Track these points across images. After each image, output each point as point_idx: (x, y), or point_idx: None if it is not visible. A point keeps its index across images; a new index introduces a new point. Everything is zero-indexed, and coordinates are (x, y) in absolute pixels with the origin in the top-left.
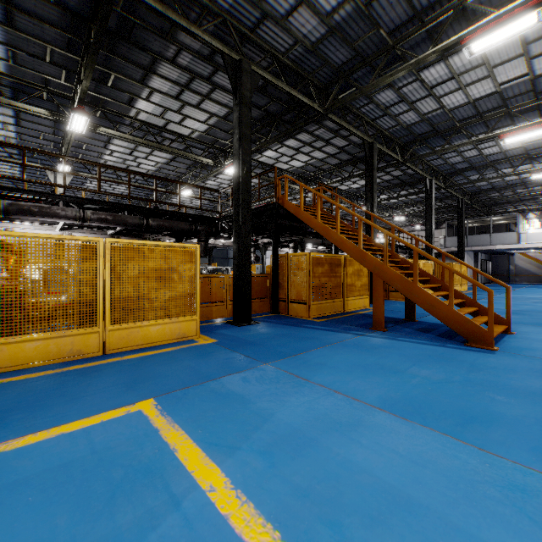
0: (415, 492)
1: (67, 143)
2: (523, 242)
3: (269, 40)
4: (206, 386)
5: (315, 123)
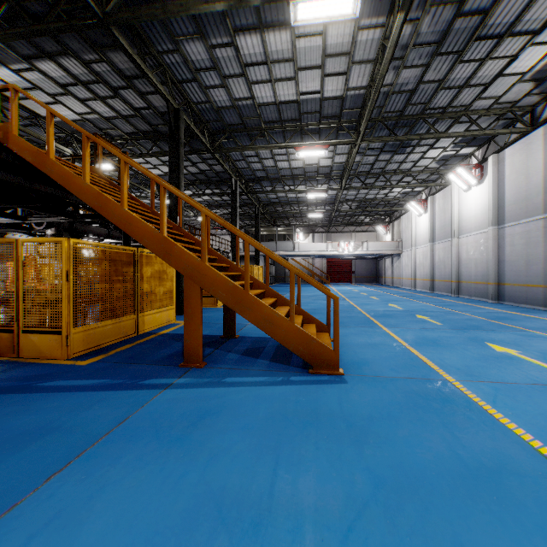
0: None
1: None
2: (297, 250)
3: None
4: None
5: (92, 47)
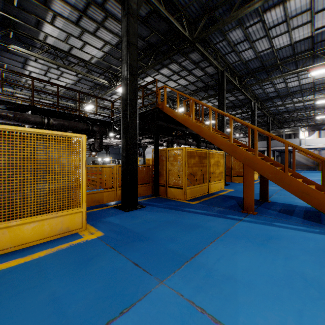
0: None
1: None
2: (303, 145)
3: None
4: None
5: (183, 55)
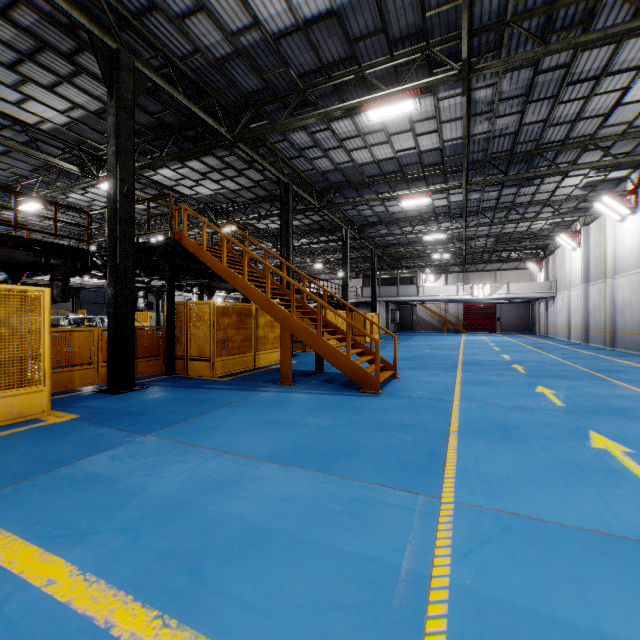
0: (276, 524)
1: None
2: (422, 295)
3: (161, 36)
4: (54, 474)
5: (224, 148)
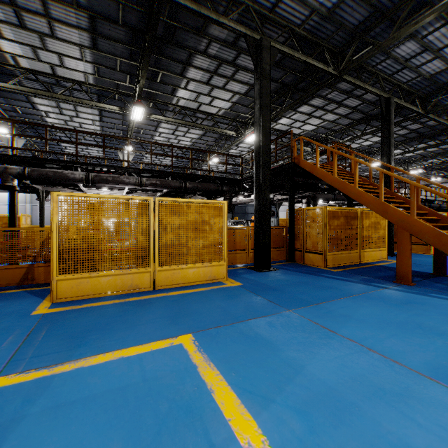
0: None
1: (130, 130)
2: None
3: (286, 16)
4: (235, 327)
5: (328, 87)
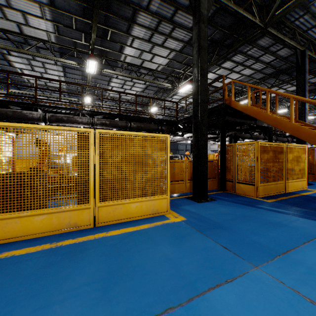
0: None
1: (87, 83)
2: None
3: None
4: (195, 311)
5: (249, 43)
